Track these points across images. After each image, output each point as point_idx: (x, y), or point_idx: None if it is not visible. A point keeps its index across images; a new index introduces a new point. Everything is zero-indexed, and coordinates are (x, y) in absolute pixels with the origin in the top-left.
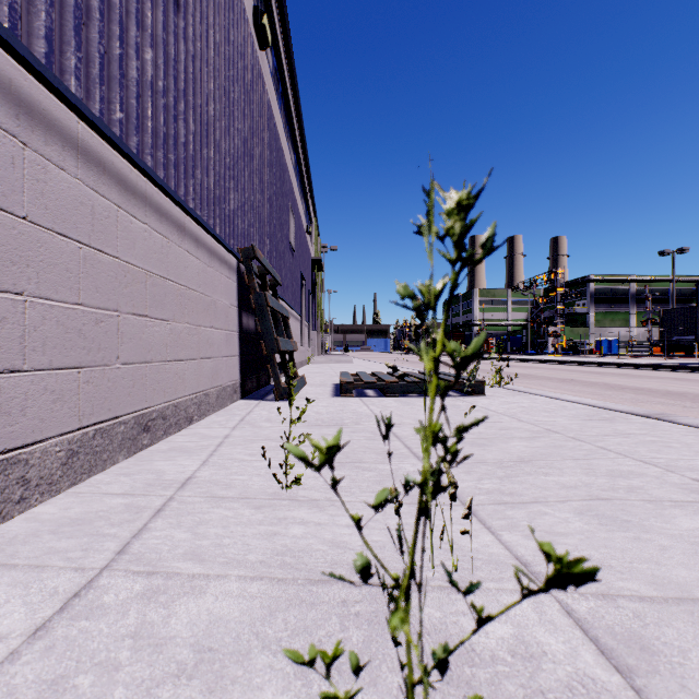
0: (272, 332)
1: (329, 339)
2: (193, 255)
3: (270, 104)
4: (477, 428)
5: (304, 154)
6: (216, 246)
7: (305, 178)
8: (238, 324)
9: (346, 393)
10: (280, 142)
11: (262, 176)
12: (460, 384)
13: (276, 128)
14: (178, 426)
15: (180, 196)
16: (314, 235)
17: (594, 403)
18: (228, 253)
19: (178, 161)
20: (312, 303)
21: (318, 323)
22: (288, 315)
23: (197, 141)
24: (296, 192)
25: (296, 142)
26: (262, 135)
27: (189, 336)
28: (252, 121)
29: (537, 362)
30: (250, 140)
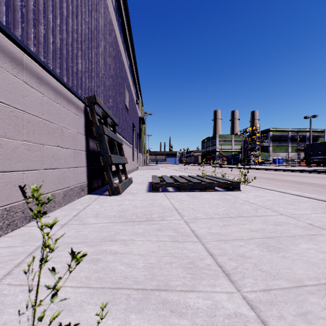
0: (107, 151)
1: (148, 158)
2: (35, 88)
3: (112, 21)
4: (256, 223)
5: (134, 62)
6: (63, 89)
7: (135, 75)
8: (85, 146)
9: (155, 190)
10: (119, 47)
11: (106, 60)
12: (225, 184)
13: (116, 38)
14: (12, 226)
15: (16, 34)
16: (140, 105)
17: (314, 197)
18: (76, 98)
19: (12, 3)
20: (139, 139)
21: (142, 150)
22: (122, 142)
23: (39, 2)
24: (130, 80)
25: (130, 54)
26: (106, 36)
27: (29, 152)
28: (98, 23)
29: (249, 169)
30: (96, 33)
